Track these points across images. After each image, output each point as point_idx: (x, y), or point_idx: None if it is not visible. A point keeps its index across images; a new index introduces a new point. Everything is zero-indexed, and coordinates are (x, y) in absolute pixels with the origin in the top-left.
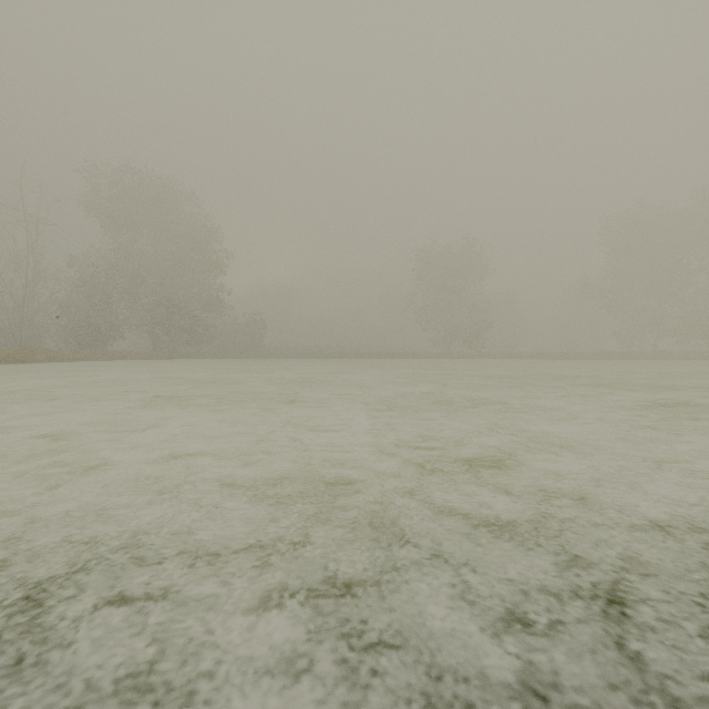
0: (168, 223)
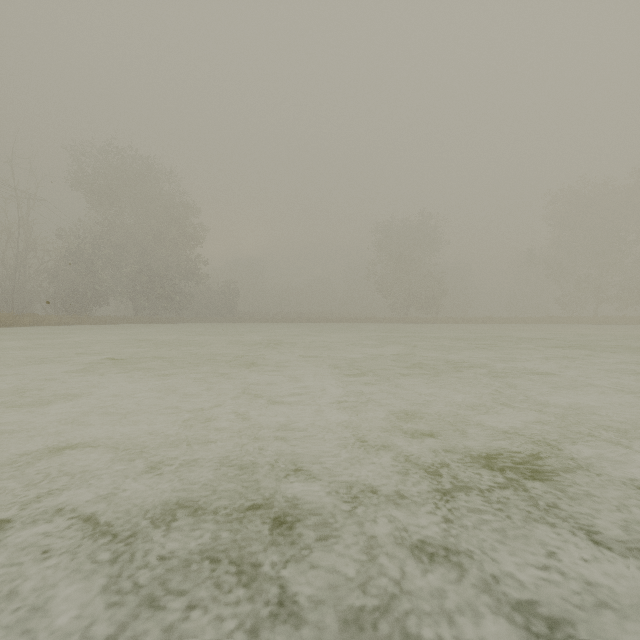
0: (149, 198)
